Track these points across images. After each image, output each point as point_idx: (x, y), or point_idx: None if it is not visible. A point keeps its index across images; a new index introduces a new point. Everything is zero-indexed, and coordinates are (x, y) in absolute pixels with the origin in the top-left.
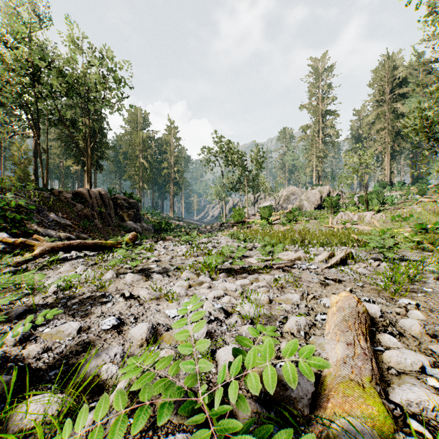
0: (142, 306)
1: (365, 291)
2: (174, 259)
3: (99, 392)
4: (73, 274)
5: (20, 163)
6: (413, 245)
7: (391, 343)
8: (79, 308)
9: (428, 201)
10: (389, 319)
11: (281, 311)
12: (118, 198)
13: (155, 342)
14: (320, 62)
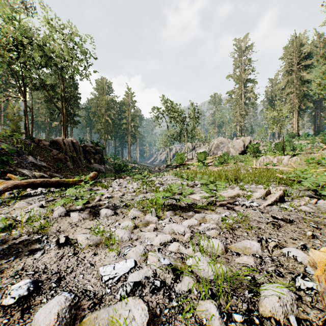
0: (75, 257)
1: (324, 234)
2: (125, 195)
3: None
4: (25, 211)
5: (14, 119)
6: None
7: None
8: (1, 259)
9: None
10: None
11: (243, 266)
12: (87, 146)
13: None
14: (242, 42)
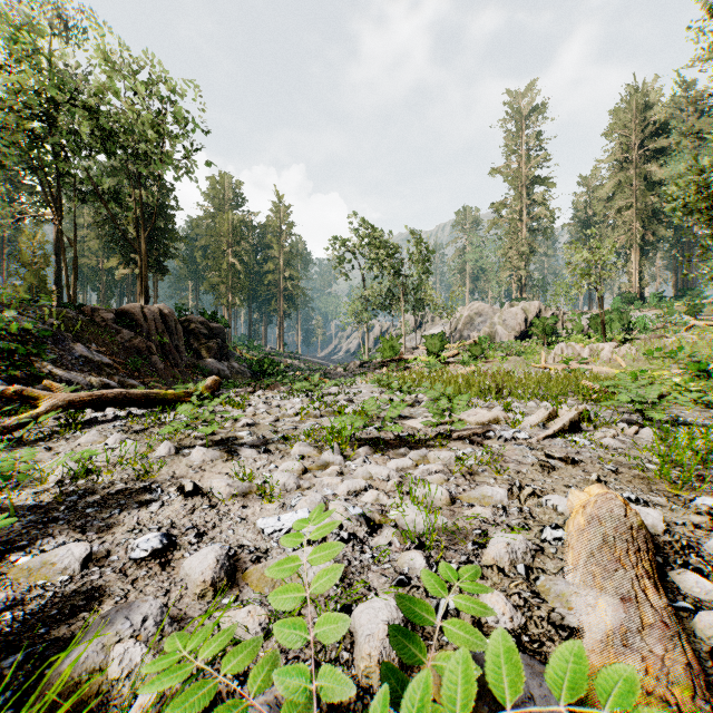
0: (214, 510)
1: (623, 480)
2: (280, 422)
3: (98, 709)
4: (100, 447)
5: (33, 264)
6: (689, 399)
7: (701, 593)
8: (99, 513)
9: (705, 325)
10: (683, 538)
11: (474, 519)
12: (191, 321)
13: (231, 587)
14: (524, 97)
